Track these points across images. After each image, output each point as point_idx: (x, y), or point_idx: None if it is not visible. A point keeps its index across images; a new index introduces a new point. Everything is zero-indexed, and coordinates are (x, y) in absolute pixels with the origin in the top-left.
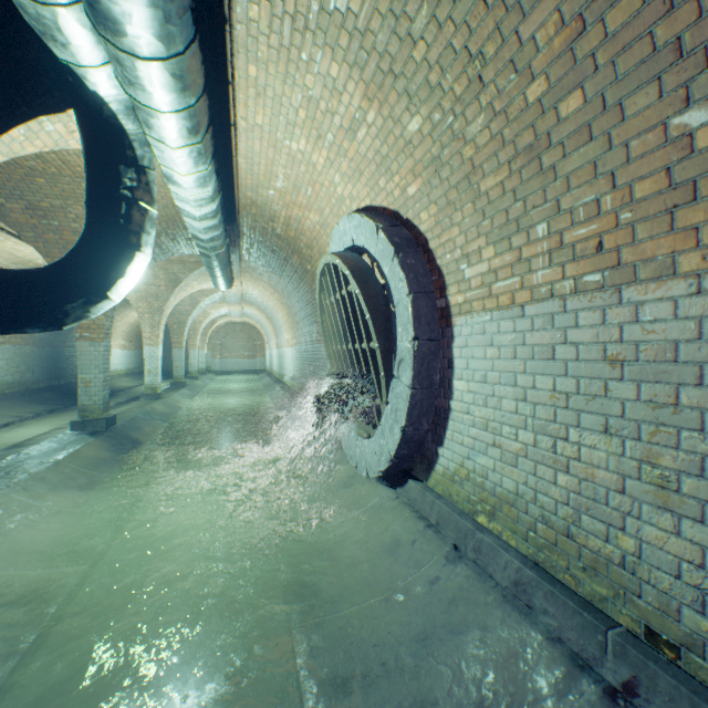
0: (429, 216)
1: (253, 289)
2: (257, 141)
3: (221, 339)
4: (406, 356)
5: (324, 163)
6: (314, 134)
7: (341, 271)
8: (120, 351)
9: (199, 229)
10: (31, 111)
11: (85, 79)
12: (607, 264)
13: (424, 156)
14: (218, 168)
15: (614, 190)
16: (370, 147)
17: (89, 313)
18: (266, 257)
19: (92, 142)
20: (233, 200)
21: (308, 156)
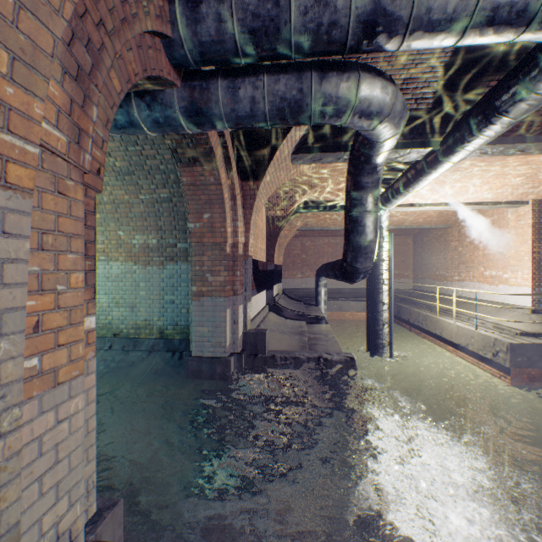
0: None
1: None
2: None
3: None
4: None
5: None
6: None
7: None
8: None
9: None
10: None
11: None
12: (107, 256)
13: None
14: None
15: (108, 240)
16: None
17: None
18: None
19: None
20: None
21: None
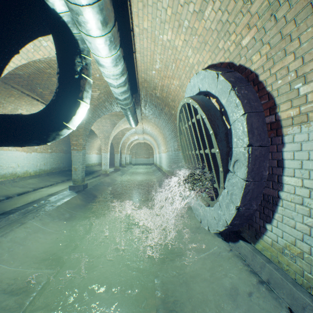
0: (261, 55)
1: (147, 126)
2: (144, 40)
3: (135, 150)
4: (241, 158)
5: (182, 44)
6: (176, 24)
7: (192, 107)
8: (95, 155)
9: (118, 93)
10: (34, 34)
11: (47, 0)
12: None
13: (260, 6)
14: (123, 55)
15: None
16: (213, 20)
17: (59, 135)
18: (152, 110)
19: (57, 43)
20: (135, 80)
21: (172, 42)
